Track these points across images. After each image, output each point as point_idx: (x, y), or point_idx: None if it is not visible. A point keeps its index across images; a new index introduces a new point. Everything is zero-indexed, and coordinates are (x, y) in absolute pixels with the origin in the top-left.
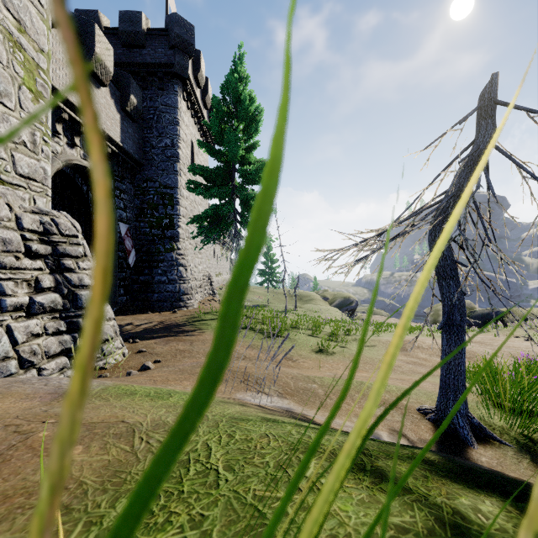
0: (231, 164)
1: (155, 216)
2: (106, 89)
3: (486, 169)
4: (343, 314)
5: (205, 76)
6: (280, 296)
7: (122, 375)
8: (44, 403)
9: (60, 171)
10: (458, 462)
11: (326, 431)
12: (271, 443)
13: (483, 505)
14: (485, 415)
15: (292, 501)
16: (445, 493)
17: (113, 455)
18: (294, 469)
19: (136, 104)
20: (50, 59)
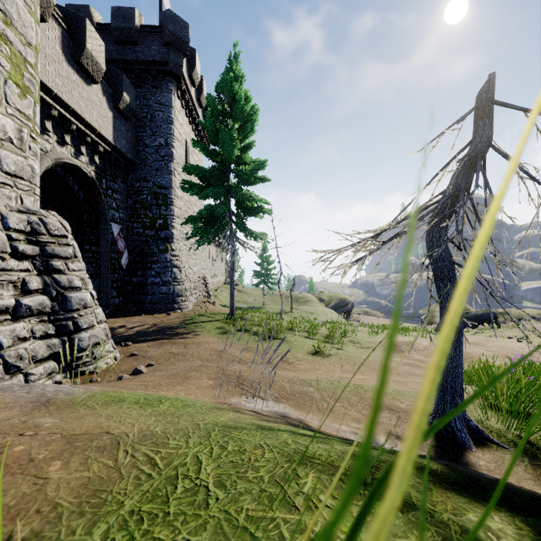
0: (226, 164)
1: (148, 216)
2: (98, 86)
3: (483, 169)
4: (339, 316)
5: (200, 75)
6: (276, 297)
7: (113, 379)
8: (24, 413)
9: (50, 169)
10: (461, 472)
11: (343, 515)
12: (265, 454)
13: (492, 522)
14: (482, 417)
15: (289, 522)
16: (452, 508)
17: (94, 471)
18: (290, 484)
19: (129, 102)
20: (38, 53)
